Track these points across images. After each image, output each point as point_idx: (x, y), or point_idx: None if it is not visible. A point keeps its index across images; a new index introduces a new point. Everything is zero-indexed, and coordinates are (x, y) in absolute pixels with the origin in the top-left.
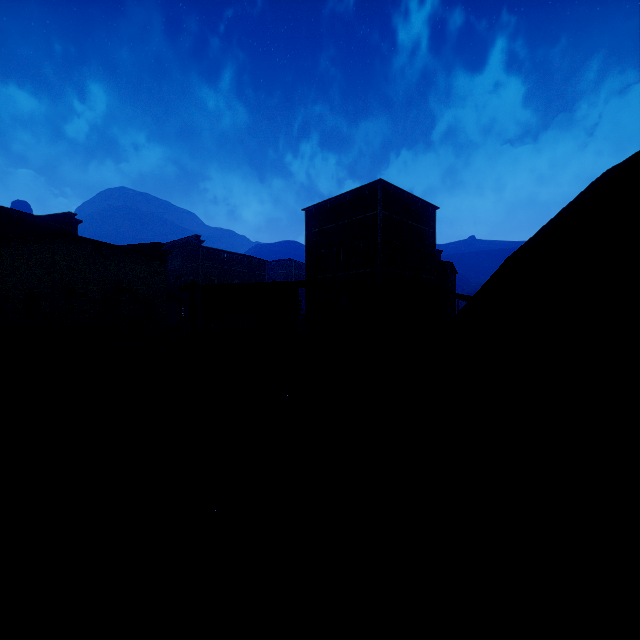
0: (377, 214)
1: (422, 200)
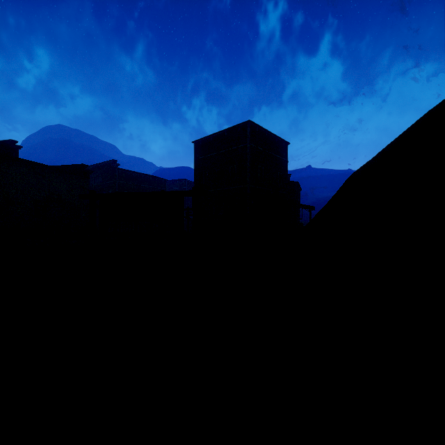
0: (247, 146)
1: (278, 137)
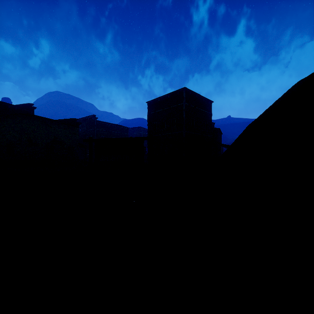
0: (183, 104)
1: (205, 98)
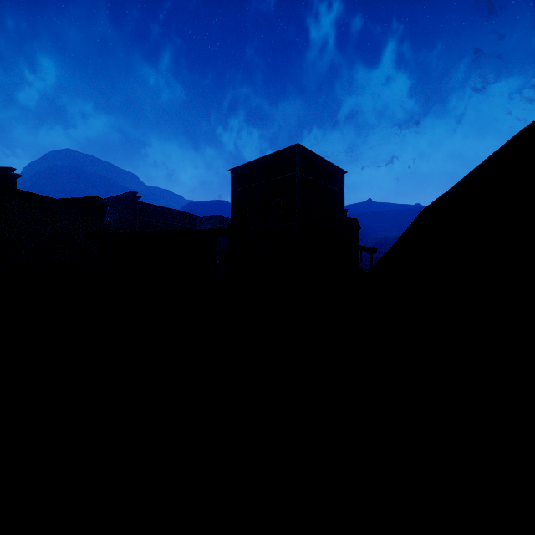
0: (295, 175)
1: (333, 164)
